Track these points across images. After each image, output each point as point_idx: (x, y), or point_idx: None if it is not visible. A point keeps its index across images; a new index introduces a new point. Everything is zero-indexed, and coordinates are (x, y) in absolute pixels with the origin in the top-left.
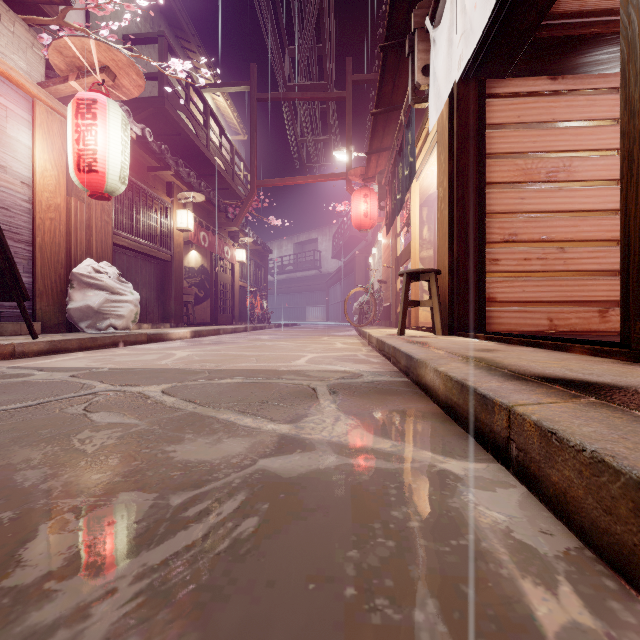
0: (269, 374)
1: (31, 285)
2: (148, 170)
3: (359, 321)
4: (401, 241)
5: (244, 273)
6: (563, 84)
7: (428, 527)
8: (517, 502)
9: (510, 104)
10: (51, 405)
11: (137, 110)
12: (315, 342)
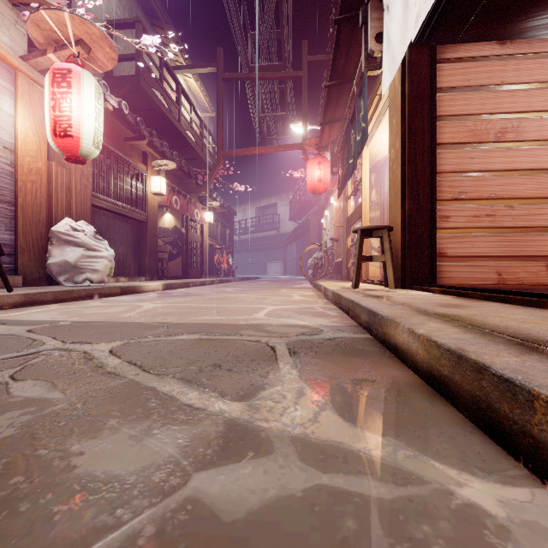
0: (227, 329)
1: (13, 242)
2: (125, 140)
3: (313, 275)
4: (352, 203)
5: (212, 233)
6: (511, 48)
7: None
8: None
9: (460, 68)
10: None
11: (116, 87)
12: (274, 294)
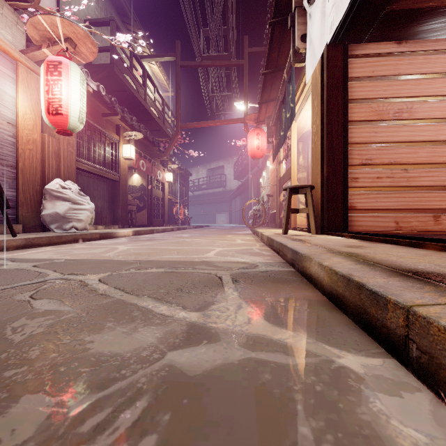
0: (186, 264)
1: (15, 197)
2: (102, 116)
3: (253, 224)
4: (283, 166)
5: (171, 190)
6: (406, 47)
7: None
8: (430, 413)
9: (366, 62)
10: (5, 292)
11: (95, 73)
12: (221, 239)
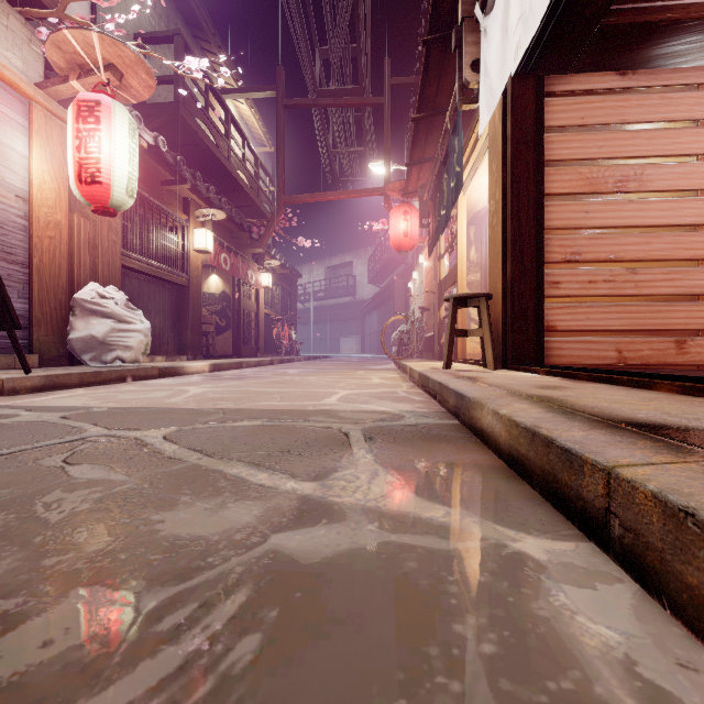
0: (294, 415)
1: (27, 312)
2: (162, 184)
3: (398, 353)
4: (445, 263)
5: (270, 300)
6: (634, 80)
7: (509, 654)
8: (631, 608)
9: (572, 104)
10: (25, 455)
11: (150, 117)
12: (349, 377)
